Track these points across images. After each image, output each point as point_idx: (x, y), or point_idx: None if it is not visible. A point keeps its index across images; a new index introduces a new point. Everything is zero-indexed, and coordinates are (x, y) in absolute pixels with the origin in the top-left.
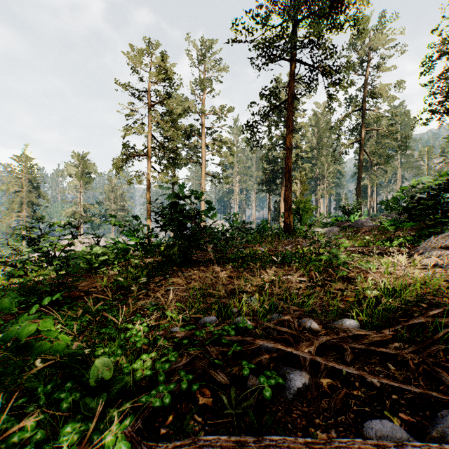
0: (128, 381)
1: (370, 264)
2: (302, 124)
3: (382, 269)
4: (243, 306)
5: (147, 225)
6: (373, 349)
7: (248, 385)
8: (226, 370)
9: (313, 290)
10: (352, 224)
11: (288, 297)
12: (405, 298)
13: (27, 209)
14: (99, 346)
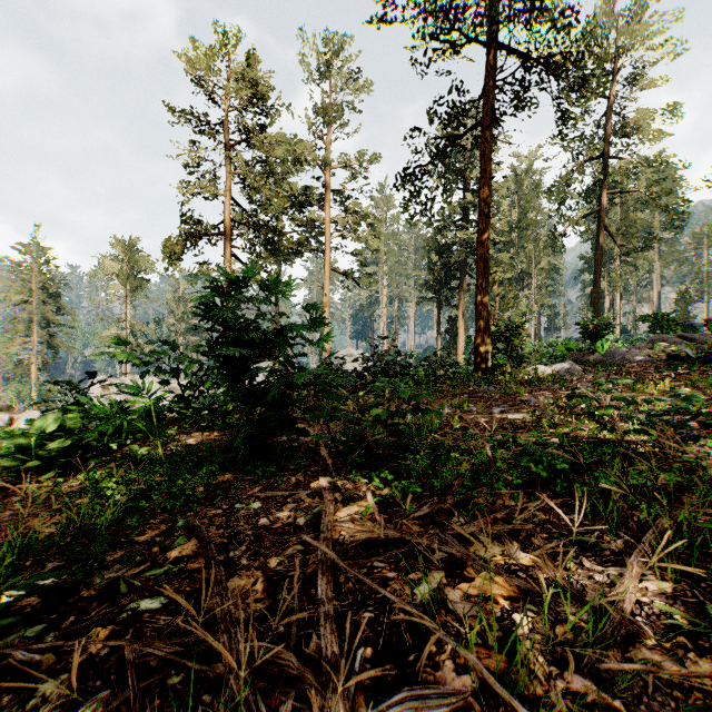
0: None
1: None
2: (496, 185)
3: None
4: None
5: (196, 361)
6: None
7: None
8: None
9: None
10: (602, 356)
11: None
12: None
13: (39, 331)
14: None
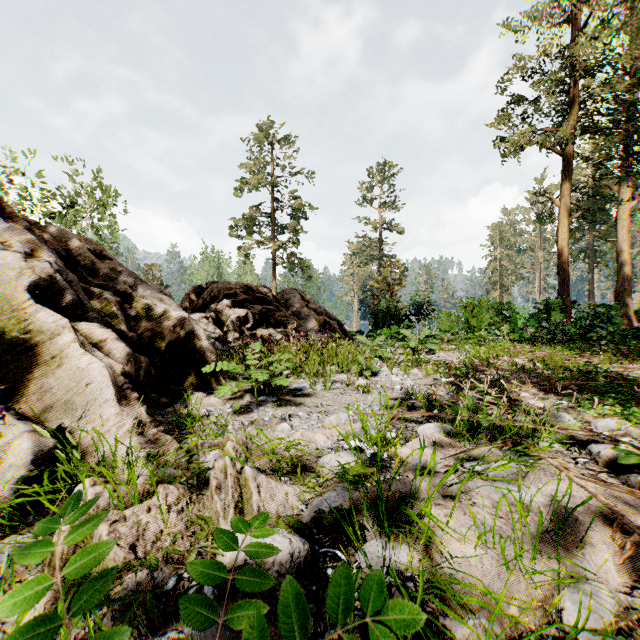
0: None
1: None
2: None
3: None
4: None
5: None
6: None
7: None
8: None
9: None
10: None
11: None
12: None
13: None
14: None
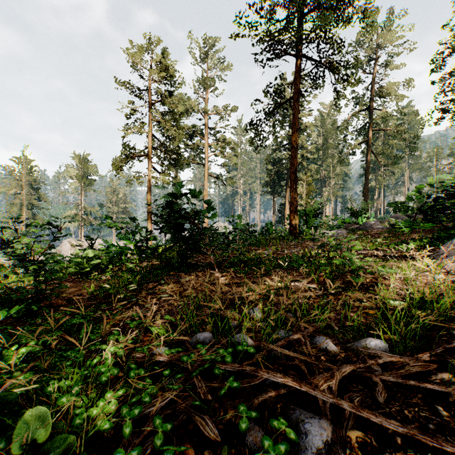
0: (72, 442)
1: (389, 269)
2: (308, 124)
3: (401, 274)
4: (243, 319)
5: (145, 227)
6: (414, 383)
7: (246, 440)
8: (219, 414)
9: (326, 300)
10: (360, 226)
11: (298, 308)
12: (438, 311)
13: (26, 211)
14: (51, 380)
